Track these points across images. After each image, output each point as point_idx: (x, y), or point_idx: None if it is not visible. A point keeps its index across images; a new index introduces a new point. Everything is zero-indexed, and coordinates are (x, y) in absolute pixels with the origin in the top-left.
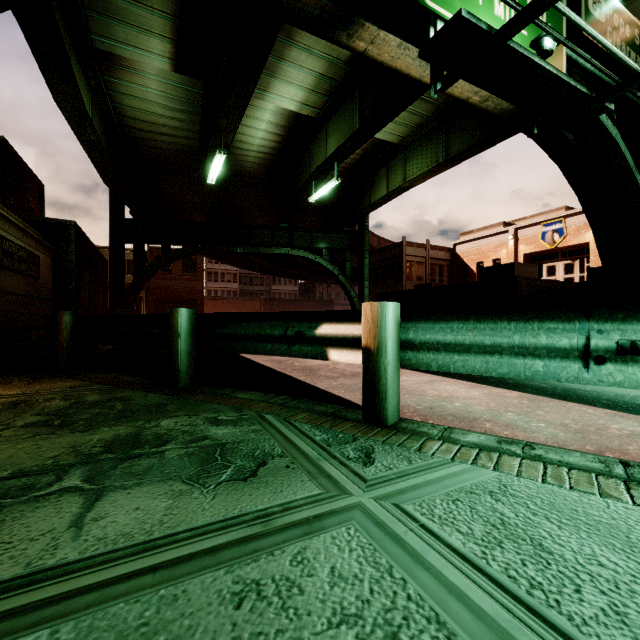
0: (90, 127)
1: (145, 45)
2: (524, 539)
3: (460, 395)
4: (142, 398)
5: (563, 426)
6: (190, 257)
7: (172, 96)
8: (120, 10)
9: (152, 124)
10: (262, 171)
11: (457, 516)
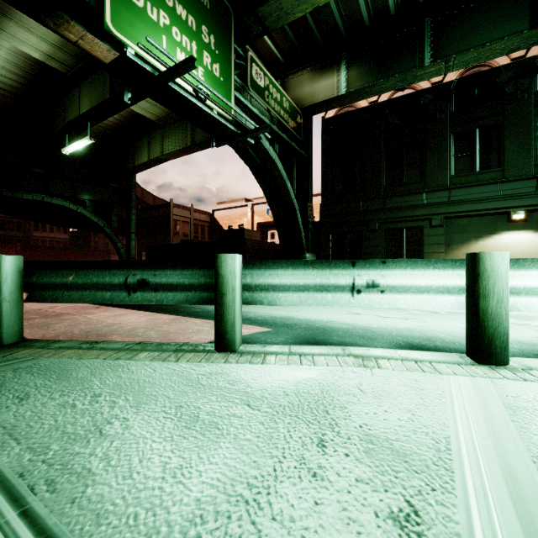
0: None
1: None
2: None
3: (128, 321)
4: None
5: (165, 332)
6: None
7: None
8: None
9: None
10: (3, 108)
11: None
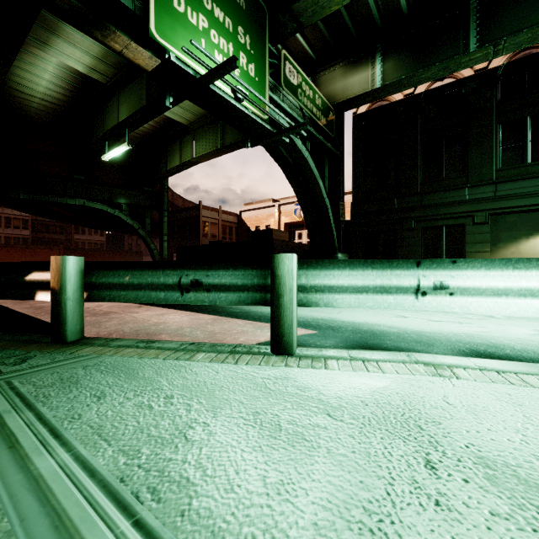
0: None
1: None
2: (72, 381)
3: (172, 321)
4: None
5: (210, 332)
6: None
7: None
8: None
9: None
10: (50, 119)
11: (44, 379)
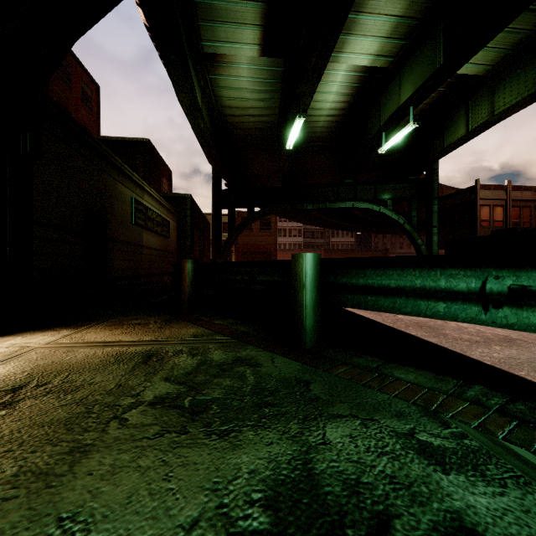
0: (201, 117)
1: (240, 38)
2: None
3: None
4: (270, 363)
5: None
6: (266, 217)
7: (258, 79)
8: (222, 12)
9: (242, 109)
10: (330, 134)
11: None
